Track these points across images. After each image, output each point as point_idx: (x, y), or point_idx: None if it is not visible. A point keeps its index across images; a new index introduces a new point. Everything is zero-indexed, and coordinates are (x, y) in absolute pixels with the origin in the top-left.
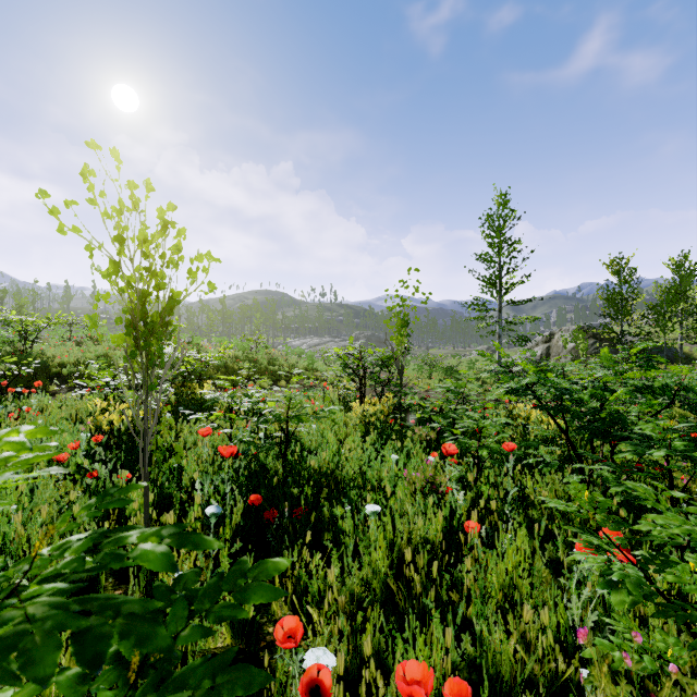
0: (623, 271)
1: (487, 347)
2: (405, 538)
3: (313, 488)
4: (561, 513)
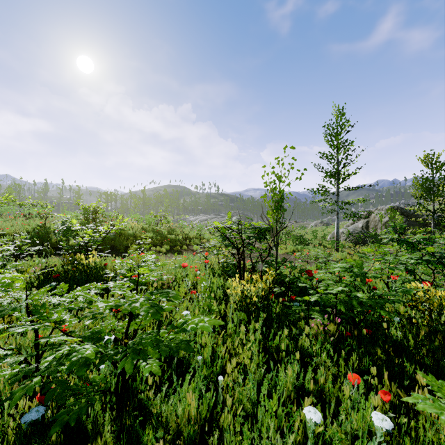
0: (435, 164)
1: (320, 222)
2: None
3: None
4: None
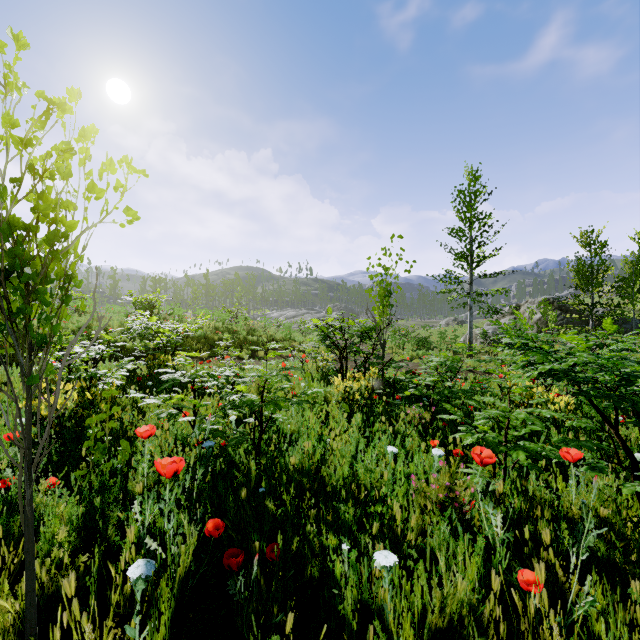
0: (594, 244)
1: (453, 319)
2: (437, 607)
3: (293, 491)
4: (628, 540)
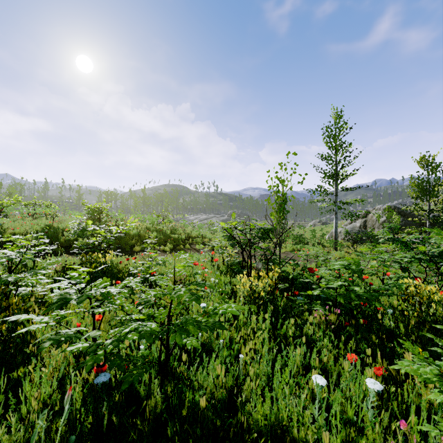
0: (431, 165)
1: (319, 221)
2: None
3: (203, 441)
4: None
